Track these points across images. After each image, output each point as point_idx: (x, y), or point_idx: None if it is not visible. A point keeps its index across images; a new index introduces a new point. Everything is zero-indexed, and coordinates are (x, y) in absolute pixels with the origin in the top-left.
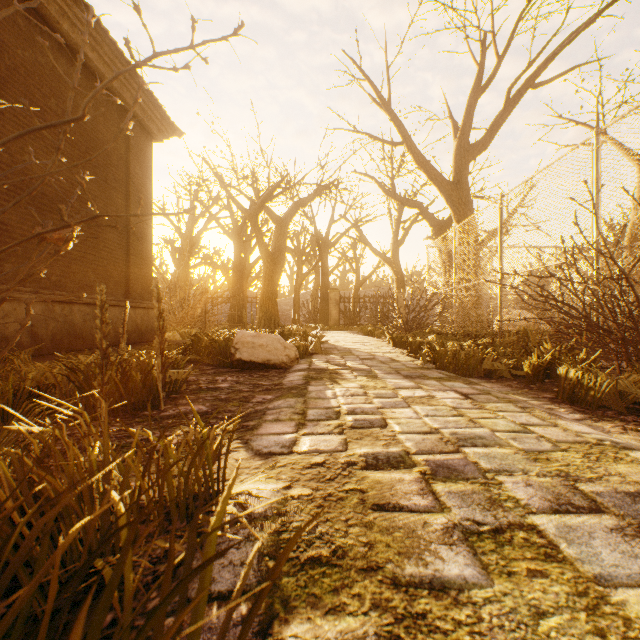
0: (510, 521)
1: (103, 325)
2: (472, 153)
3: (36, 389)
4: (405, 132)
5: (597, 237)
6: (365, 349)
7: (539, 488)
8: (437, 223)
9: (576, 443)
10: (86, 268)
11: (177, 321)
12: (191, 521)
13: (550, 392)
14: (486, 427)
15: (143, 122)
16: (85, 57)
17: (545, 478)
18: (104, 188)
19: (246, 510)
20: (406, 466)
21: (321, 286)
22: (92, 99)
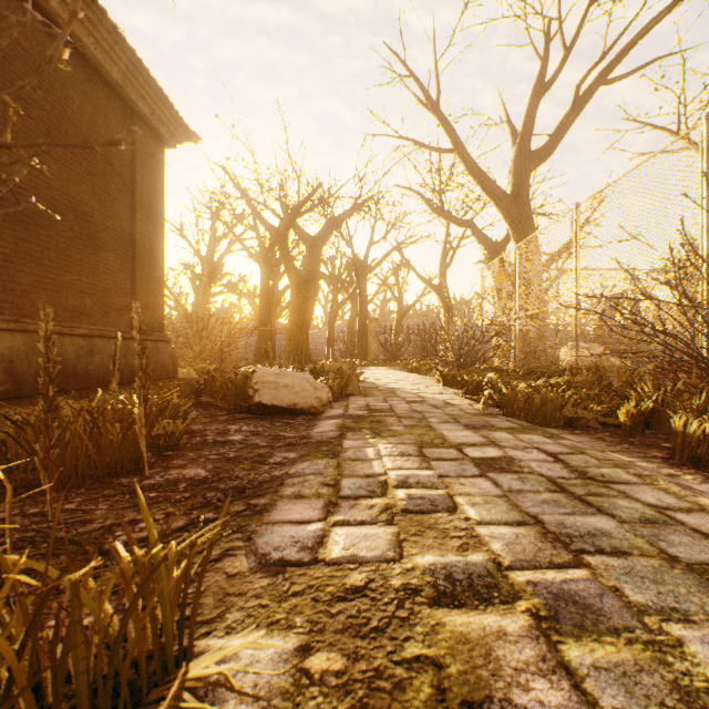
0: None
1: (50, 362)
2: (534, 161)
3: None
4: (456, 137)
5: (708, 250)
6: (411, 389)
7: None
8: (491, 244)
9: None
10: (81, 293)
11: (194, 356)
12: None
13: (659, 449)
14: (603, 512)
15: (152, 124)
16: (79, 43)
17: None
18: (104, 199)
19: None
20: (503, 597)
21: (359, 316)
22: None
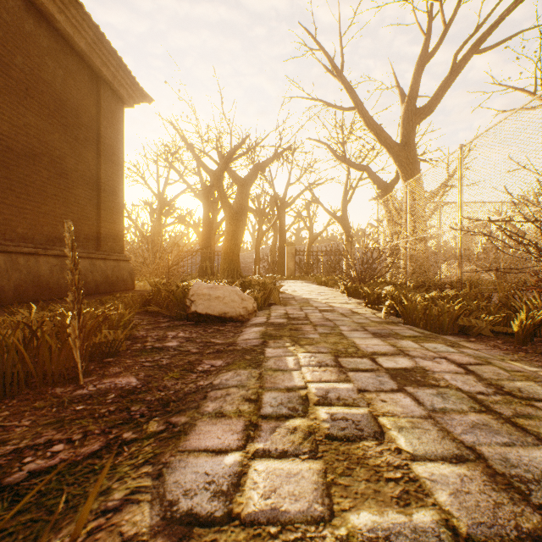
0: None
1: None
2: (419, 116)
3: None
4: (357, 98)
5: None
6: (322, 299)
7: None
8: (383, 184)
9: None
10: (55, 221)
11: (150, 272)
12: None
13: None
14: None
15: (114, 87)
16: (53, 18)
17: None
18: (74, 146)
19: None
20: None
21: (279, 241)
22: None
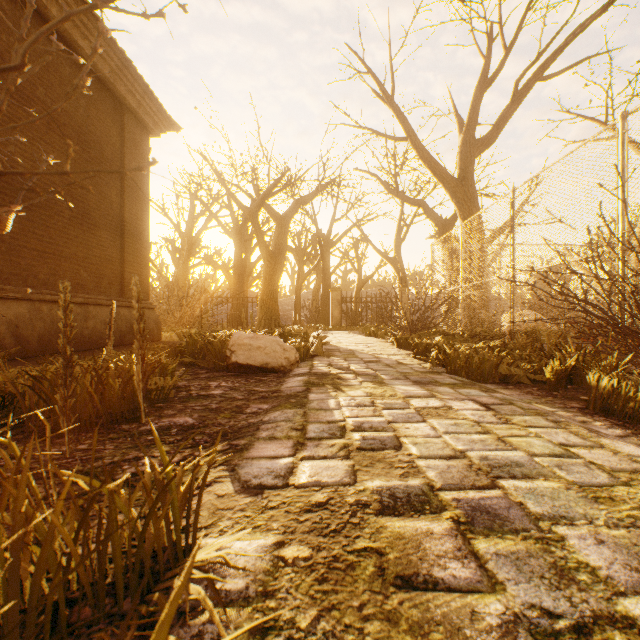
0: (594, 610)
1: (67, 327)
2: (478, 148)
3: (1, 399)
4: (409, 127)
5: (623, 230)
6: (369, 351)
7: (616, 548)
8: (441, 221)
9: (636, 472)
10: (77, 266)
11: (175, 321)
12: (146, 598)
13: (577, 401)
14: (521, 449)
15: (138, 115)
16: (76, 45)
17: (619, 530)
18: (97, 183)
19: (217, 594)
20: (433, 509)
21: (323, 286)
22: (34, 42)
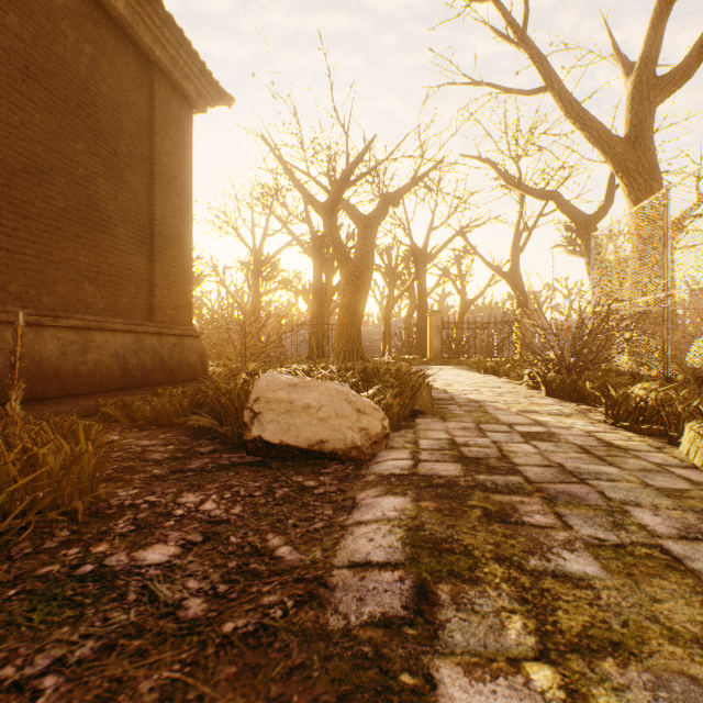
0: None
1: None
2: (663, 89)
3: None
4: (550, 69)
5: None
6: (507, 403)
7: None
8: (582, 217)
9: None
10: (78, 276)
11: (236, 353)
12: None
13: None
14: None
15: (174, 79)
16: None
17: None
18: (111, 164)
19: None
20: None
21: (417, 310)
22: None
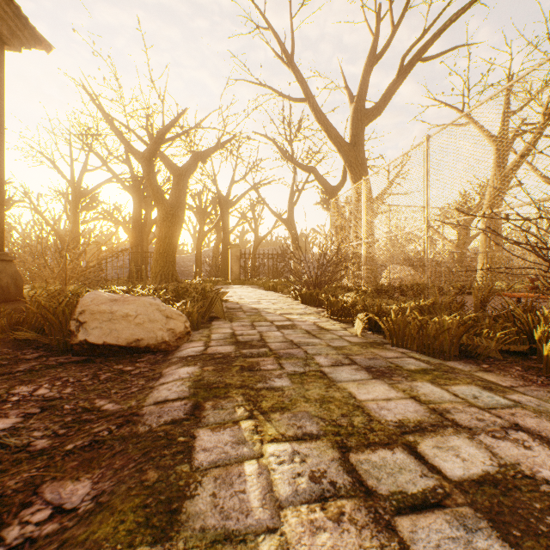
0: None
1: None
2: (368, 117)
3: None
4: (308, 88)
5: None
6: (276, 309)
7: None
8: (330, 187)
9: None
10: None
11: (54, 276)
12: None
13: None
14: None
15: None
16: None
17: None
18: None
19: None
20: None
21: (222, 243)
22: None
